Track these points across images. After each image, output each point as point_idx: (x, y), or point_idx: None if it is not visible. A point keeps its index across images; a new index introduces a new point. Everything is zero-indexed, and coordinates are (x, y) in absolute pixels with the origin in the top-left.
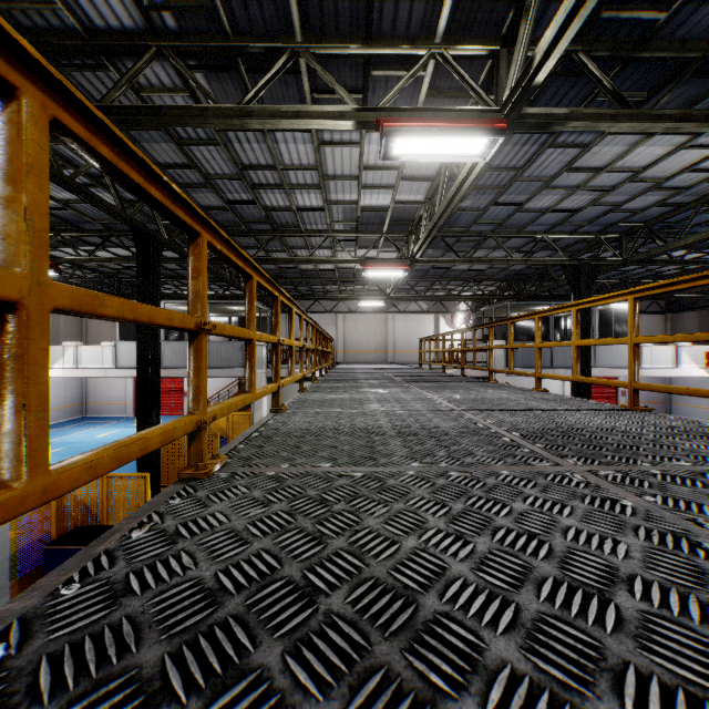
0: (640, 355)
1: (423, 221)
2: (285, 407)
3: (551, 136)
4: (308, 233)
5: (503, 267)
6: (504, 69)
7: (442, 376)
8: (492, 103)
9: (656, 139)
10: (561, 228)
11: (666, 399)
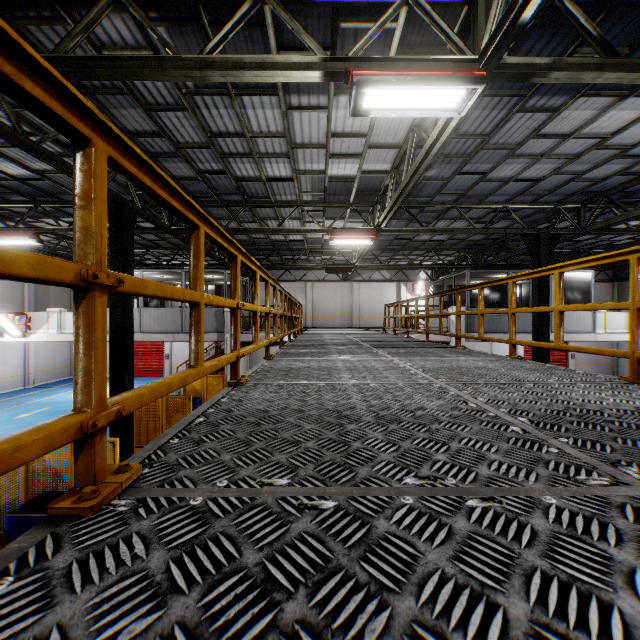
0: (594, 320)
1: (389, 190)
2: (245, 379)
3: (521, 99)
4: (278, 203)
5: (462, 237)
6: (482, 15)
7: (408, 341)
8: (469, 52)
9: (627, 102)
10: (521, 198)
11: (613, 361)
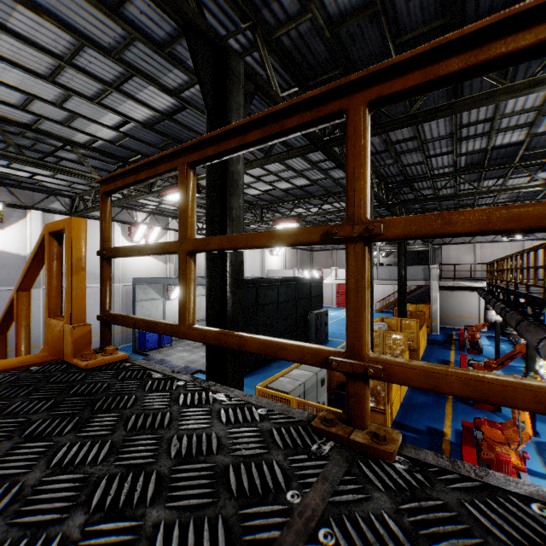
0: None
1: None
2: (518, 289)
3: None
4: (478, 206)
5: None
6: None
7: None
8: None
9: None
10: None
11: None
